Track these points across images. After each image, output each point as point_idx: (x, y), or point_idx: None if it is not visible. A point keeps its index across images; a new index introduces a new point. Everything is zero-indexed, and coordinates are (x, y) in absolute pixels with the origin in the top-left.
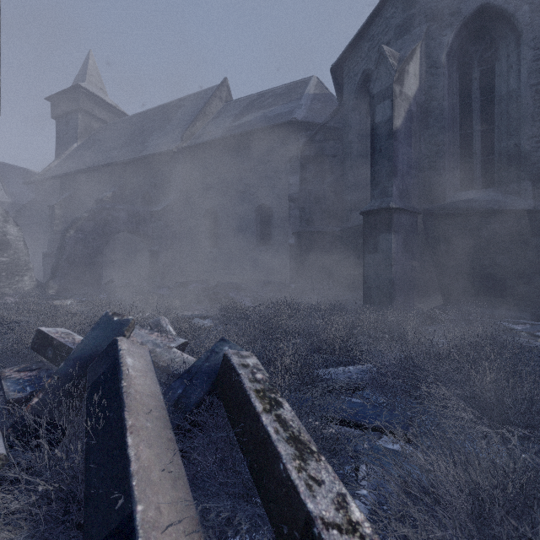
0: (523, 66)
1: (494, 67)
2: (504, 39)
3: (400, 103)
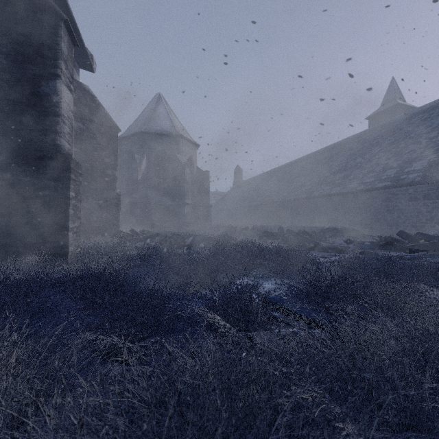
0: (170, 168)
1: (165, 164)
2: (167, 159)
3: (140, 172)
